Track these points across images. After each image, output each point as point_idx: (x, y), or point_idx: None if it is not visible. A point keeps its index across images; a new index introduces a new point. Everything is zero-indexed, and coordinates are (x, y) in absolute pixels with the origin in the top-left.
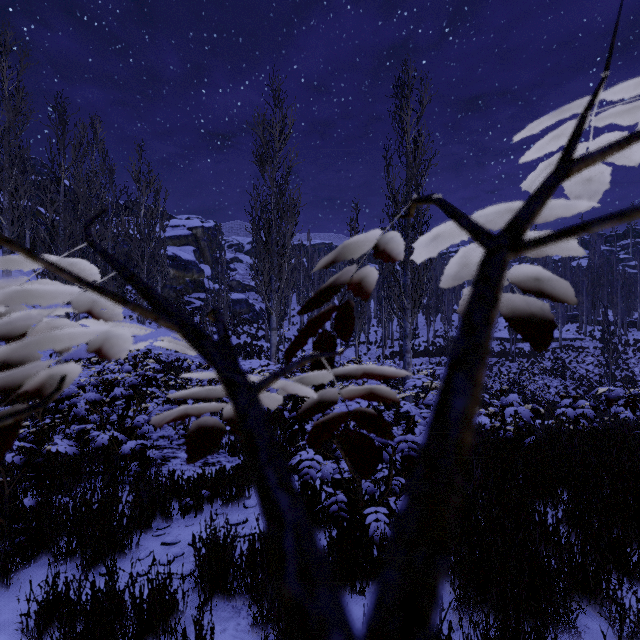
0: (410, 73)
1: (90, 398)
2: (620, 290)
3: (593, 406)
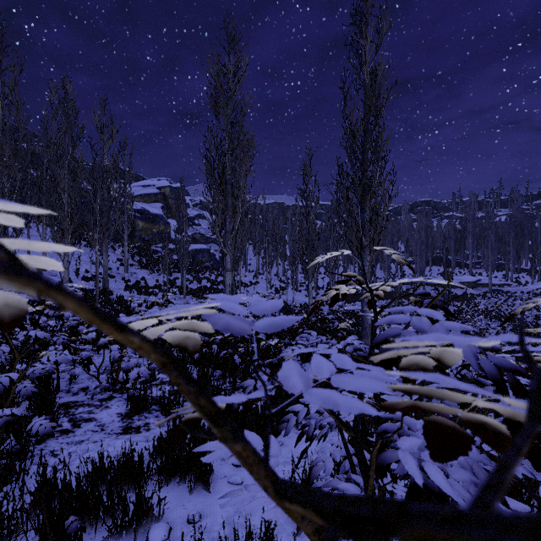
0: (368, 0)
1: None
2: None
3: None
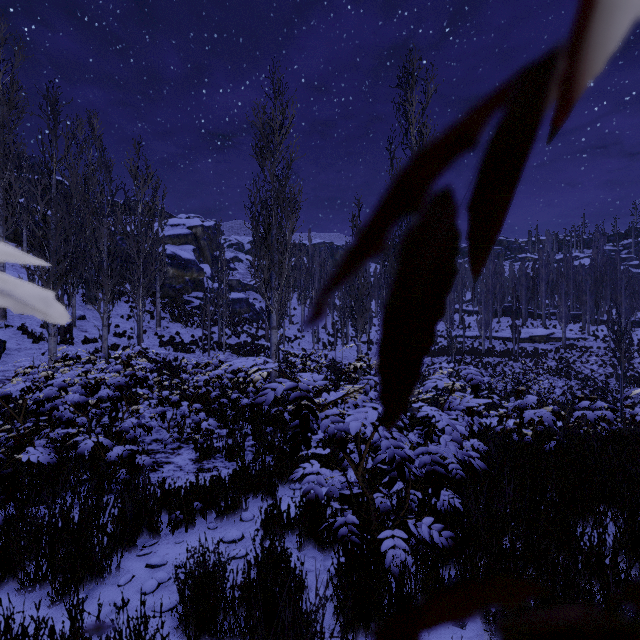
0: (415, 62)
1: (73, 400)
2: (624, 289)
3: (612, 408)
